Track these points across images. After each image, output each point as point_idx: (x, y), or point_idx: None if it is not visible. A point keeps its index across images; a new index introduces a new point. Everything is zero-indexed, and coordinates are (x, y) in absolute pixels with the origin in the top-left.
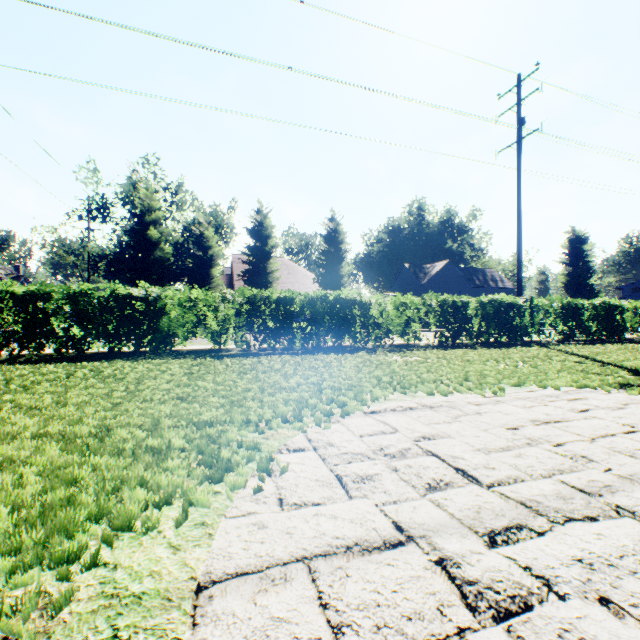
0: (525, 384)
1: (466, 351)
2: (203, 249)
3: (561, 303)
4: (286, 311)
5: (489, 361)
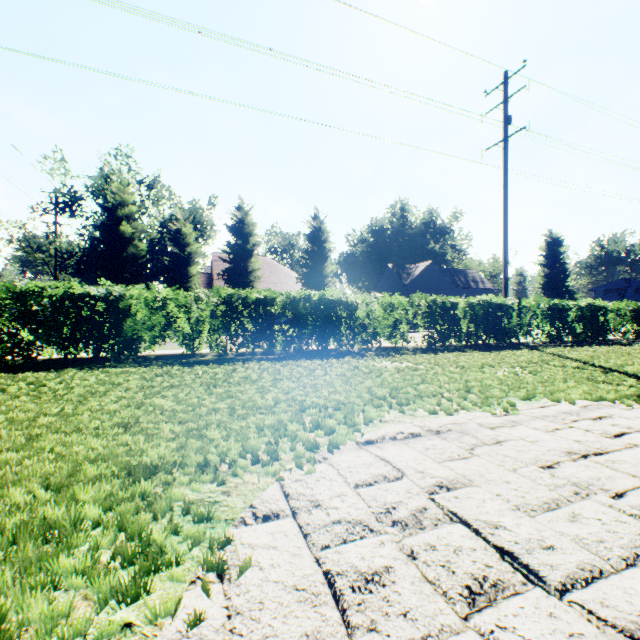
0: (536, 397)
1: (458, 355)
2: (180, 246)
3: (548, 304)
4: (266, 312)
5: (485, 367)
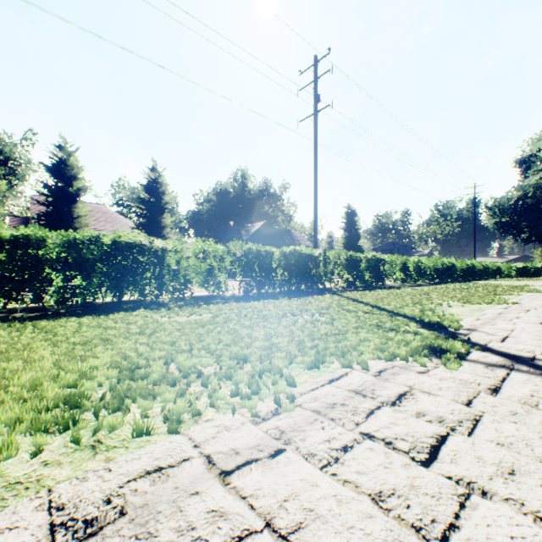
0: (325, 363)
1: (267, 303)
2: None
3: (346, 256)
4: (28, 256)
5: (287, 316)
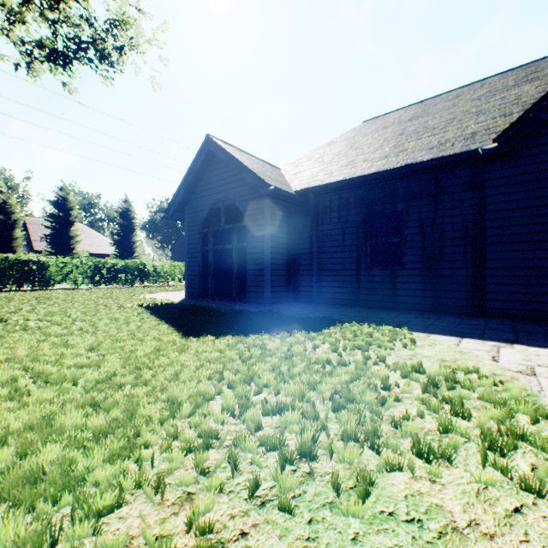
0: None
1: None
2: (5, 214)
3: None
4: (115, 269)
5: None
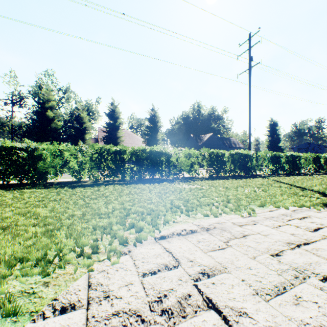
0: (266, 205)
1: (224, 181)
2: (80, 124)
3: (271, 154)
4: (120, 158)
5: (238, 187)
